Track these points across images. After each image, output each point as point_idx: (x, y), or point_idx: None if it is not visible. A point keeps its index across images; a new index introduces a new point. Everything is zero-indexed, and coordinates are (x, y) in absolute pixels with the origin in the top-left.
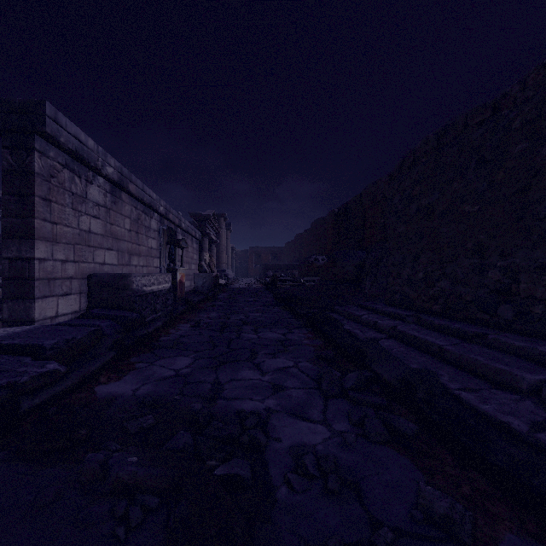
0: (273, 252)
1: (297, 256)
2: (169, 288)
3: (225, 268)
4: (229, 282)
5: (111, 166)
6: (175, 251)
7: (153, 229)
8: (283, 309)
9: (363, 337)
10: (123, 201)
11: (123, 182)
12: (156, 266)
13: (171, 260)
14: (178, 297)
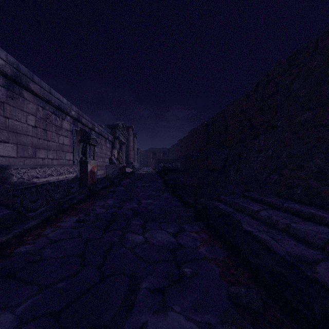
0: (163, 151)
1: (179, 153)
2: (74, 178)
3: (132, 161)
4: (133, 171)
5: (1, 58)
6: (86, 147)
7: (66, 128)
8: (171, 194)
9: (282, 251)
10: (25, 99)
11: (20, 79)
12: (69, 159)
13: (84, 155)
14: (89, 183)
